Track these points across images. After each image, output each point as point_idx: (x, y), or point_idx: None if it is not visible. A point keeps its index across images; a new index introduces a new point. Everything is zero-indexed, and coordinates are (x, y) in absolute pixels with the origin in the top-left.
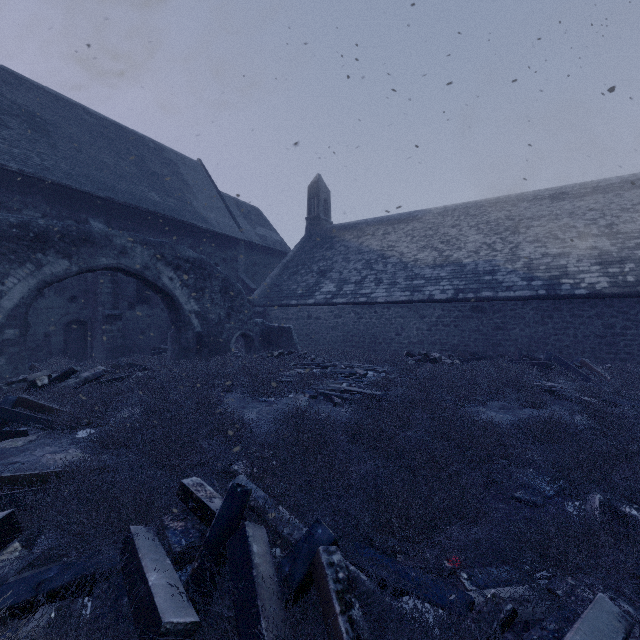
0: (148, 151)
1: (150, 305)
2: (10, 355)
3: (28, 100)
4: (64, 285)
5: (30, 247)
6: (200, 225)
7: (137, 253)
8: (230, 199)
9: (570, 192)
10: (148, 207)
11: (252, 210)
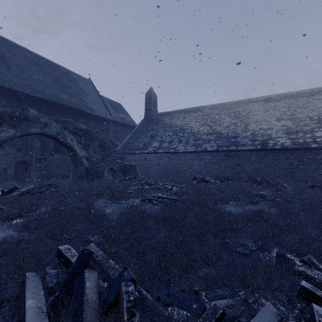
0: (62, 73)
1: (62, 153)
2: None
3: None
4: (14, 142)
5: None
6: (89, 112)
7: (53, 126)
8: (105, 99)
9: (273, 98)
10: (61, 102)
11: (117, 105)
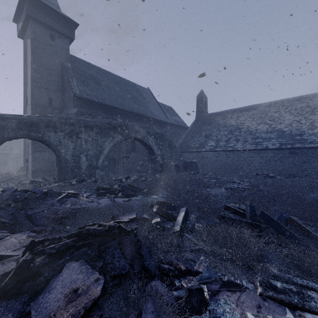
0: (130, 87)
1: (135, 152)
2: (106, 171)
3: (92, 72)
4: None
5: (111, 131)
6: (153, 117)
7: (141, 131)
8: (160, 104)
9: None
10: (135, 111)
11: (169, 108)
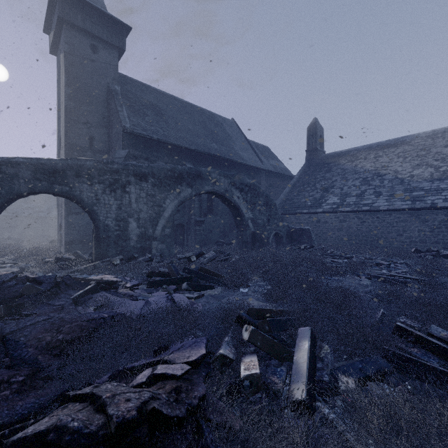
0: (207, 118)
1: (213, 214)
2: (167, 243)
3: (152, 98)
4: None
5: (175, 182)
6: (241, 162)
7: (222, 182)
8: (251, 142)
9: None
10: (213, 153)
11: (264, 148)
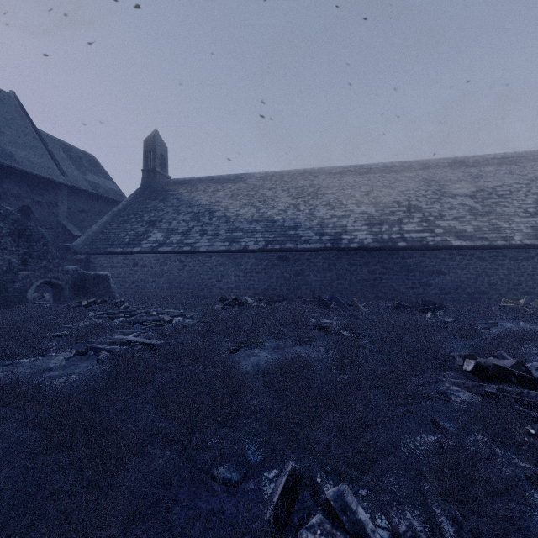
0: None
1: None
2: None
3: None
4: None
5: None
6: None
7: None
8: (55, 141)
9: (353, 170)
10: None
11: (85, 156)
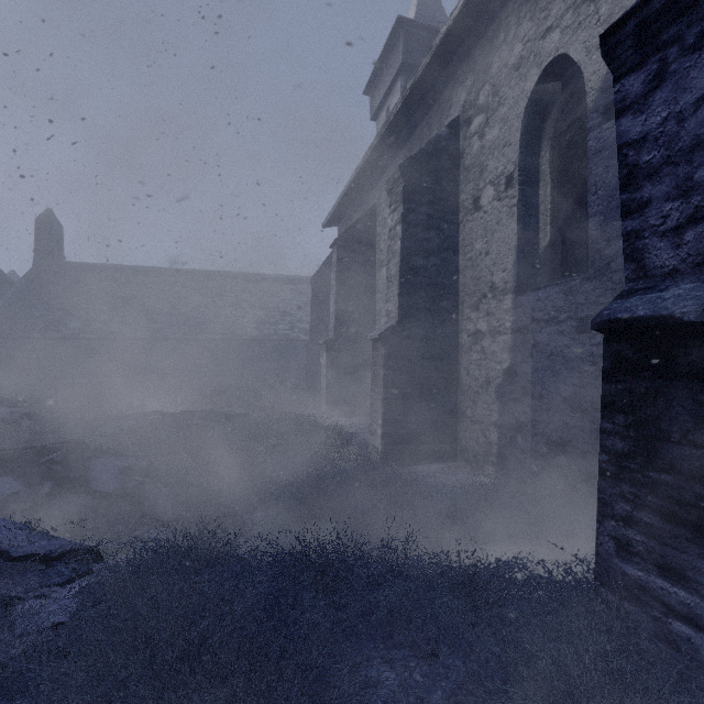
0: None
1: None
2: None
3: None
4: None
5: None
6: None
7: None
8: None
9: (253, 278)
10: None
11: None
